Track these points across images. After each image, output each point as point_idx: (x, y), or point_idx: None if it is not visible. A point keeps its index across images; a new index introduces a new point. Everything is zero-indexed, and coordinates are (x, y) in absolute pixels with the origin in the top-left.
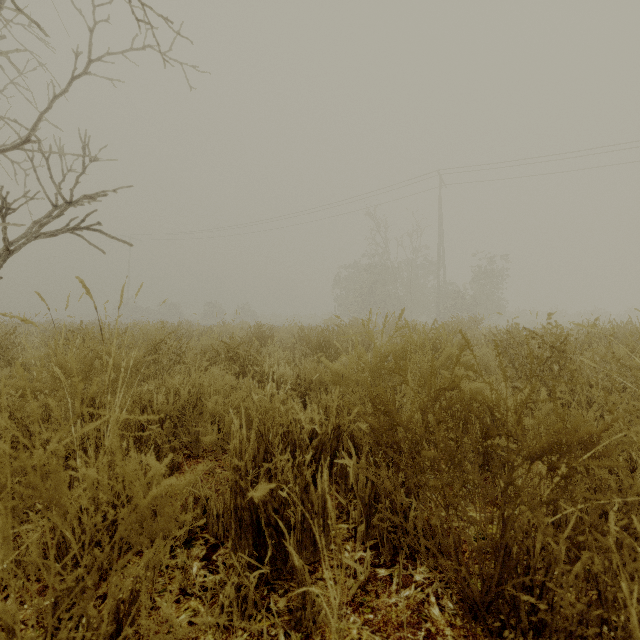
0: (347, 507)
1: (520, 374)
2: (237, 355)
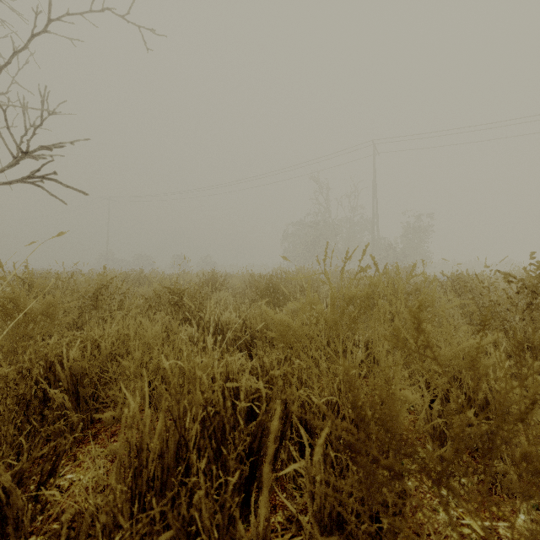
0: (297, 516)
1: (469, 320)
2: (182, 301)
